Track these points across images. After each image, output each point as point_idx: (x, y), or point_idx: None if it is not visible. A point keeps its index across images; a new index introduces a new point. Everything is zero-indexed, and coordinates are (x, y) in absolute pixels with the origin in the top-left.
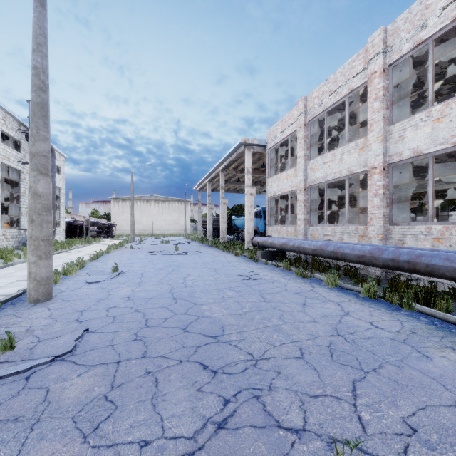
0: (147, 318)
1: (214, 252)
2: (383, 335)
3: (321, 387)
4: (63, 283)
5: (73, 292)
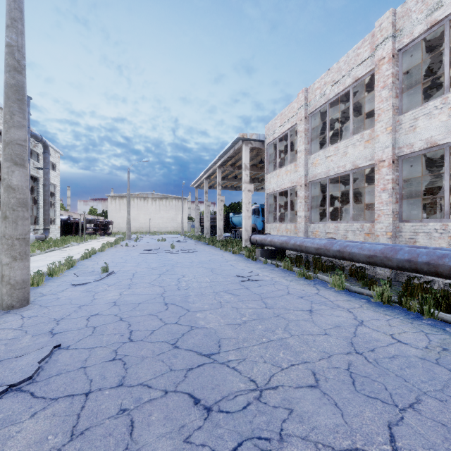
0: (132, 329)
1: (211, 250)
2: (410, 352)
3: (349, 436)
4: (47, 285)
5: (54, 296)
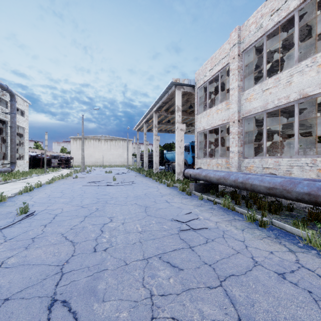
0: None
1: (147, 182)
2: None
3: None
4: None
5: None
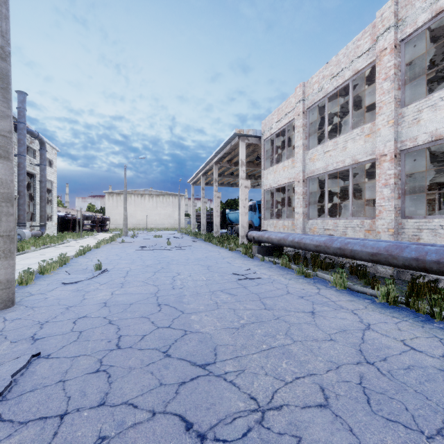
0: (121, 333)
1: (207, 247)
2: (427, 362)
3: None
4: (36, 283)
5: (42, 296)
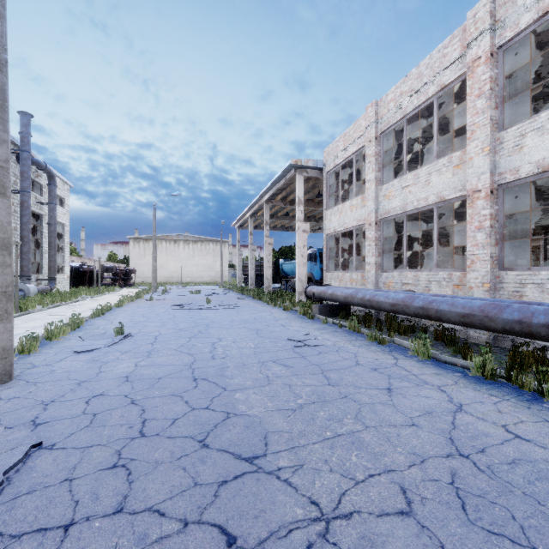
0: (146, 417)
1: (256, 306)
2: (536, 455)
3: None
4: (41, 352)
5: (48, 368)
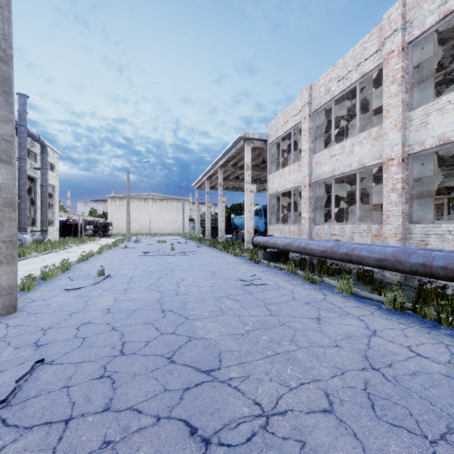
0: (125, 340)
1: (212, 252)
2: (432, 368)
3: None
4: (38, 289)
5: (45, 302)
